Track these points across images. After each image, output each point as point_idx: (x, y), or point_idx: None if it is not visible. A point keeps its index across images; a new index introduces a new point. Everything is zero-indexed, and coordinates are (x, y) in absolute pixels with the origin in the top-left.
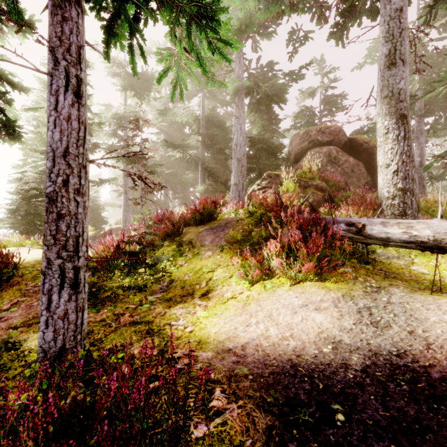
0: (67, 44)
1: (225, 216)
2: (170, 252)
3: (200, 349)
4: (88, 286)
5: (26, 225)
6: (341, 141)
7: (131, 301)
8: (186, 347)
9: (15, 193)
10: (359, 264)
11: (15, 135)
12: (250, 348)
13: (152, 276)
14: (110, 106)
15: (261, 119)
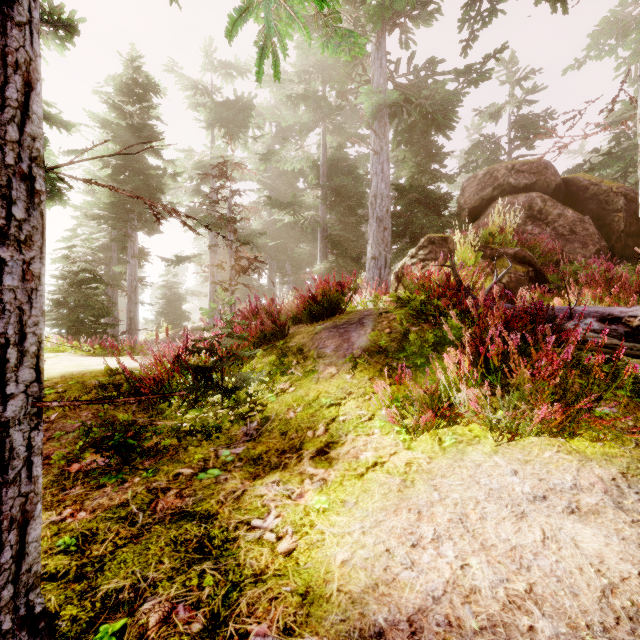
0: None
1: (357, 307)
2: (265, 367)
3: (306, 624)
4: (118, 427)
5: (74, 322)
6: (549, 184)
7: (189, 459)
8: (271, 615)
9: (61, 277)
10: (629, 399)
11: (53, 191)
12: (432, 632)
13: (232, 409)
14: (192, 152)
15: (414, 155)
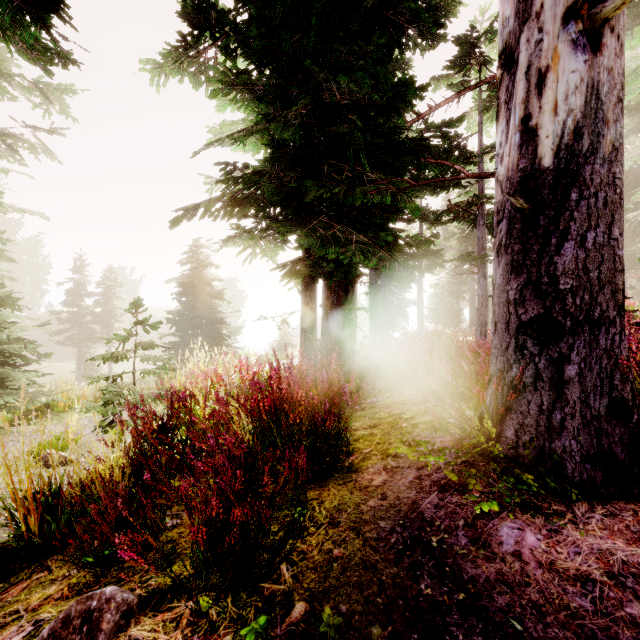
0: (482, 263)
1: None
2: None
3: None
4: None
5: (442, 320)
6: None
7: None
8: None
9: (434, 296)
10: None
11: (439, 256)
12: None
13: None
14: None
15: None
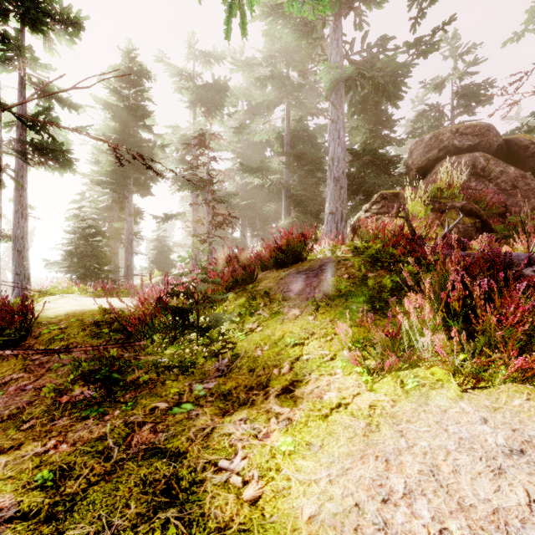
0: None
1: (317, 256)
2: (236, 309)
3: None
4: (105, 361)
5: (82, 269)
6: (492, 144)
7: (165, 393)
8: None
9: (72, 232)
10: None
11: (65, 161)
12: None
13: (206, 347)
14: (178, 128)
15: (367, 123)
